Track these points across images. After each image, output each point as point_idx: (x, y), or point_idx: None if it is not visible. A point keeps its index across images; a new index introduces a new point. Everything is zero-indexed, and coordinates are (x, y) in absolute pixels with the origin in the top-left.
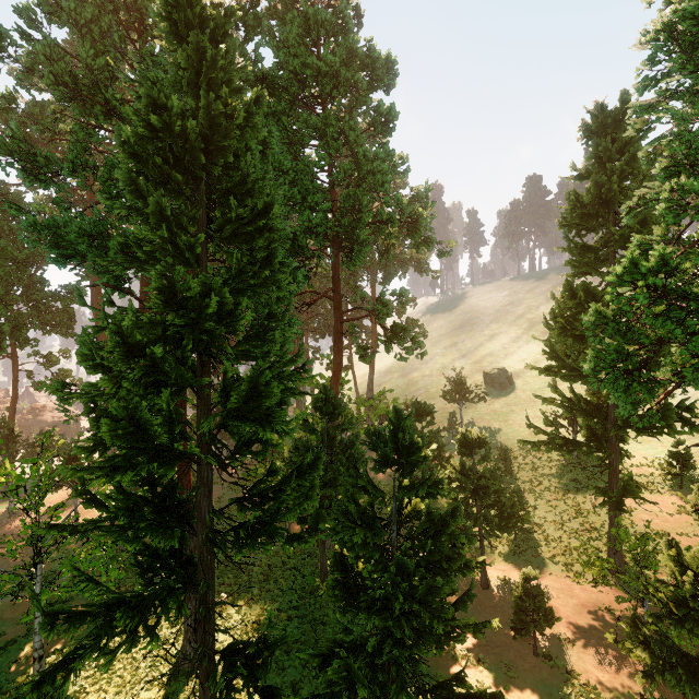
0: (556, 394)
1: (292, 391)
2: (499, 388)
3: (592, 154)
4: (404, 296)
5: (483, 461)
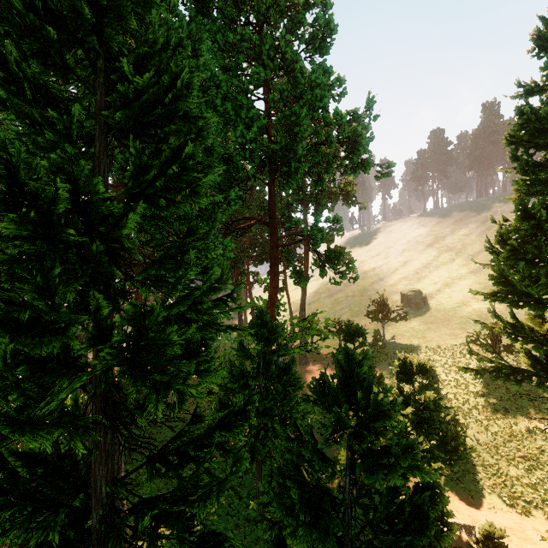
0: (468, 314)
1: (215, 326)
2: (415, 307)
3: (547, 63)
4: (337, 223)
5: (424, 390)
